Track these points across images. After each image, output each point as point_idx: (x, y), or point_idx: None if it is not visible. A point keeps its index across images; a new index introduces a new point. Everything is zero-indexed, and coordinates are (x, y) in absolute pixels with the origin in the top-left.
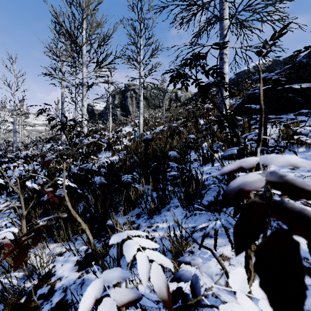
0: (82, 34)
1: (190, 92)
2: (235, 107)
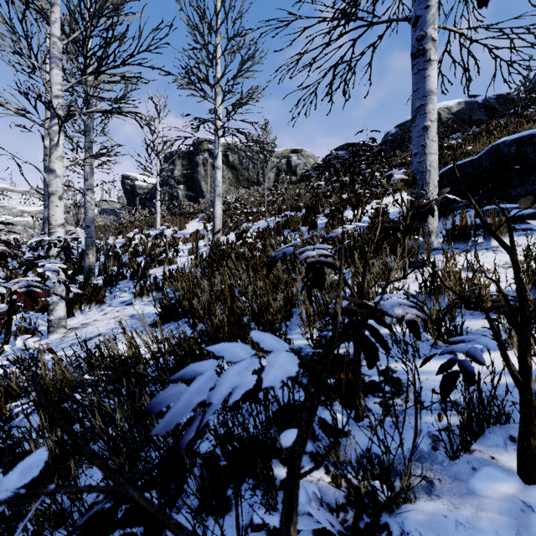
0: None
1: (314, 157)
2: None
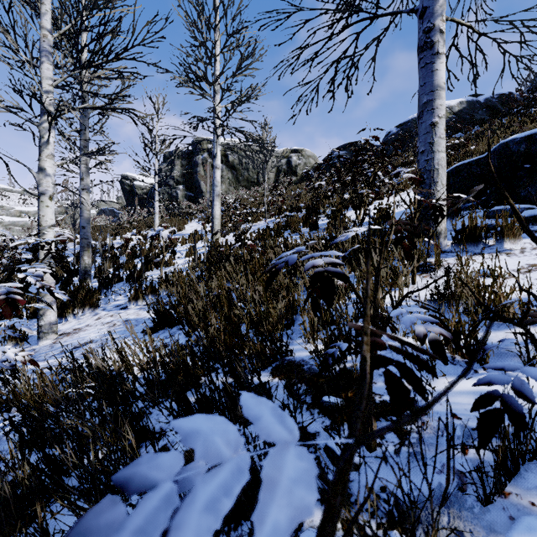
0: None
1: (315, 157)
2: None
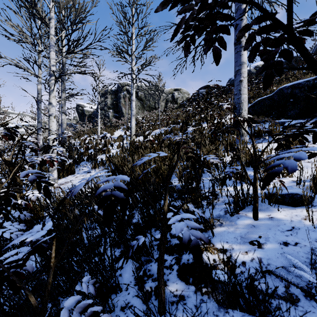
0: (49, 6)
1: (188, 93)
2: (248, 109)
